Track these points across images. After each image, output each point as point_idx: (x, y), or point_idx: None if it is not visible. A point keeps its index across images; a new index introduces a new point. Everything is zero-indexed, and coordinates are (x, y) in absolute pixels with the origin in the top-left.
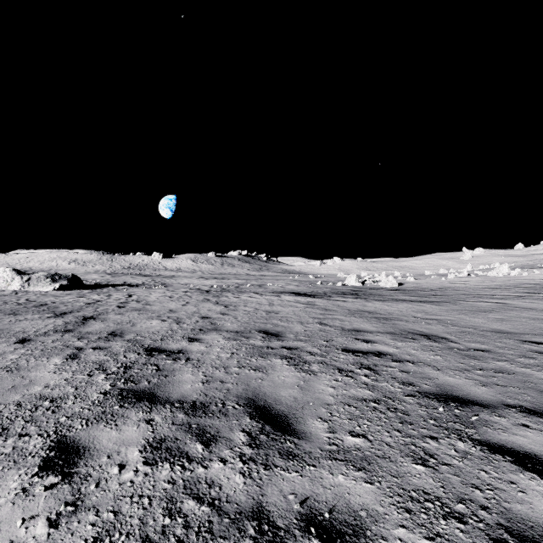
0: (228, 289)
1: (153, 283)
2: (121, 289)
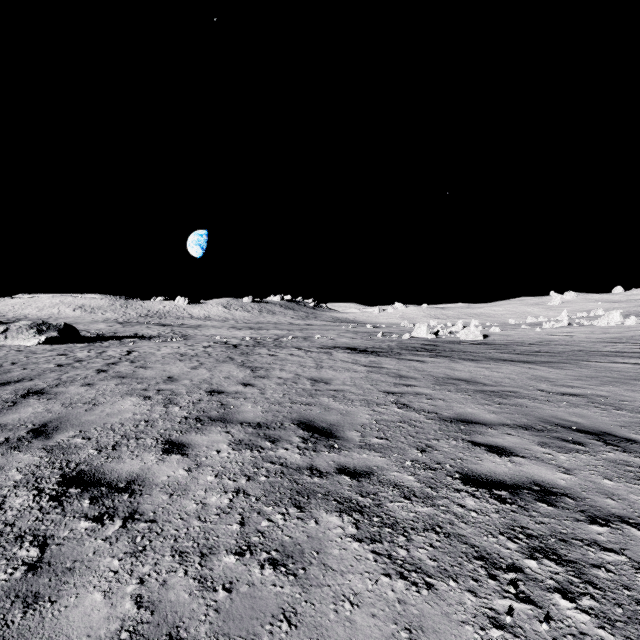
0: (264, 343)
1: (172, 335)
2: (127, 343)
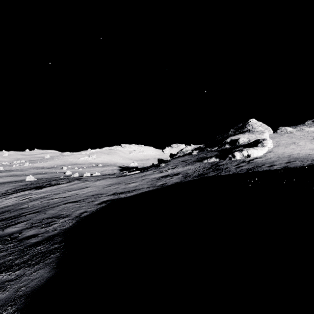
0: None
1: None
2: None
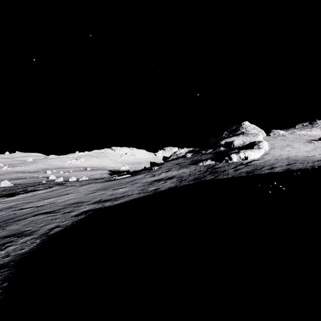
0: None
1: None
2: None
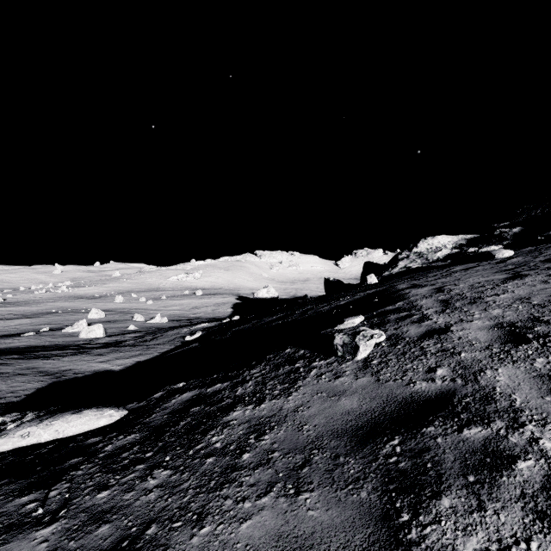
0: None
1: None
2: None
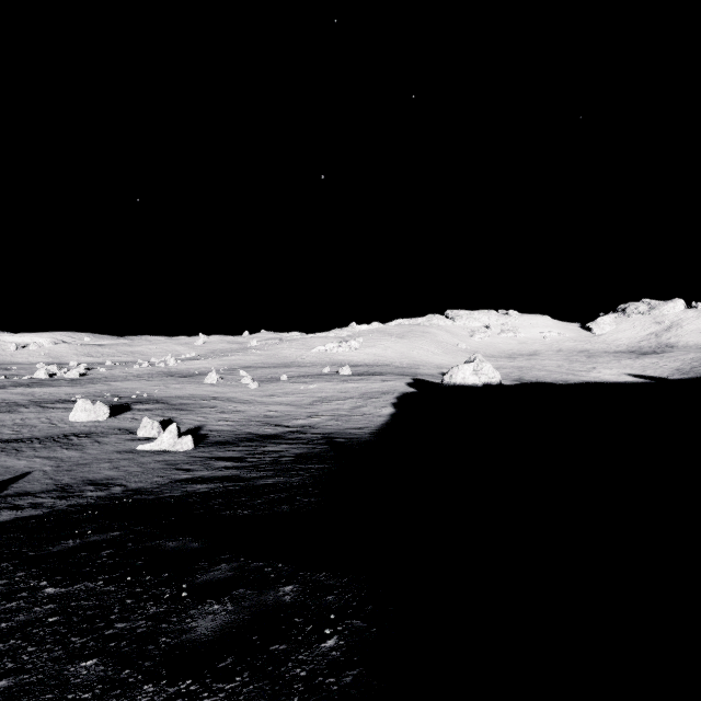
0: None
1: None
2: None
